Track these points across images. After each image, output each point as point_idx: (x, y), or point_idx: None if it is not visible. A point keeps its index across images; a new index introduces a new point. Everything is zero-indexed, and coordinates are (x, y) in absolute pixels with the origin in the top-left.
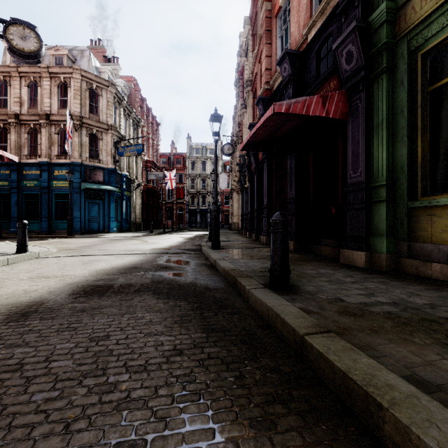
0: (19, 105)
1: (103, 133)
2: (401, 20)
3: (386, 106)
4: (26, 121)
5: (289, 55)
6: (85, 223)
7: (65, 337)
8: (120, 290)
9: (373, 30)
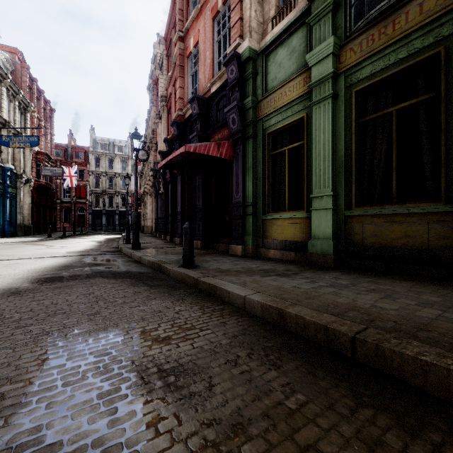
0: None
1: None
2: (259, 109)
3: (252, 157)
4: None
5: (197, 99)
6: None
7: (65, 295)
8: (72, 278)
9: (246, 109)
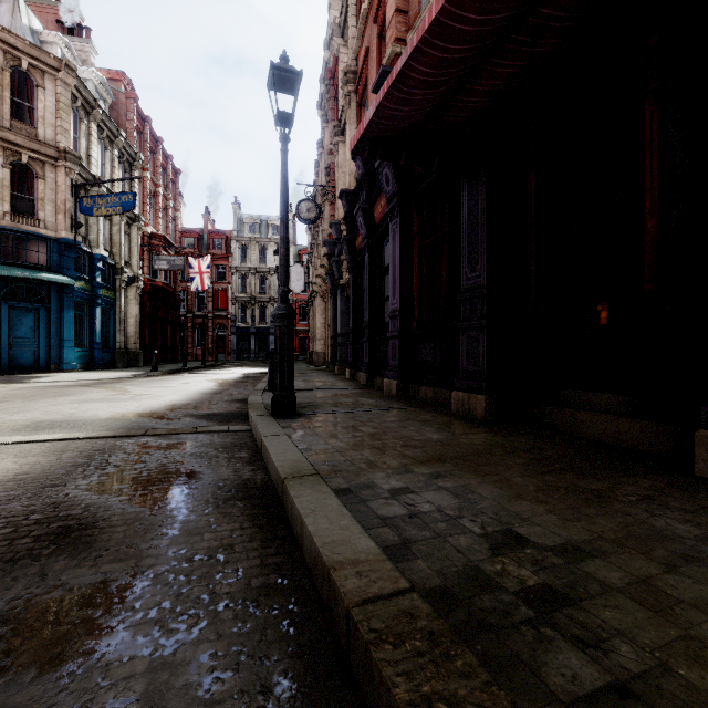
0: None
1: (46, 165)
2: None
3: None
4: None
5: None
6: None
7: None
8: None
9: None
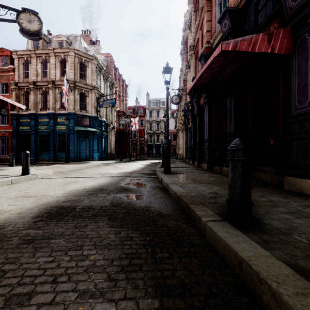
0: (36, 75)
1: (89, 92)
2: None
3: None
4: (40, 86)
5: (229, 12)
6: (77, 154)
7: None
8: (79, 213)
9: None
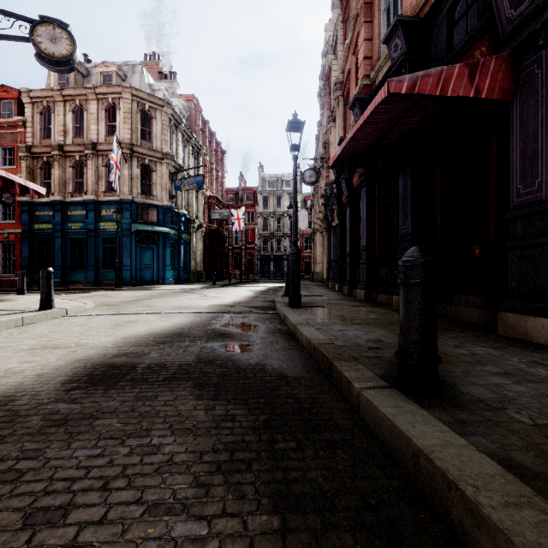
0: (64, 134)
1: (157, 163)
2: None
3: None
4: (71, 153)
5: (403, 25)
6: (136, 273)
7: None
8: (143, 375)
9: None
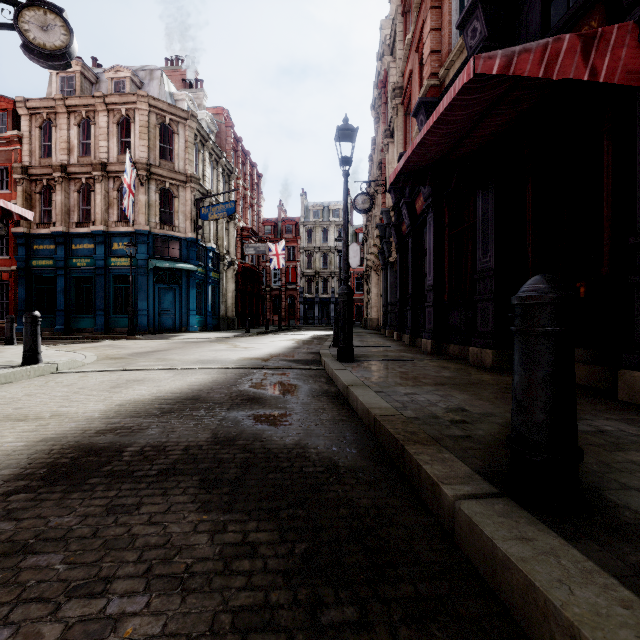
0: (68, 152)
1: (179, 187)
2: None
3: None
4: (76, 174)
5: (483, 3)
6: (154, 318)
7: None
8: (129, 466)
9: None
